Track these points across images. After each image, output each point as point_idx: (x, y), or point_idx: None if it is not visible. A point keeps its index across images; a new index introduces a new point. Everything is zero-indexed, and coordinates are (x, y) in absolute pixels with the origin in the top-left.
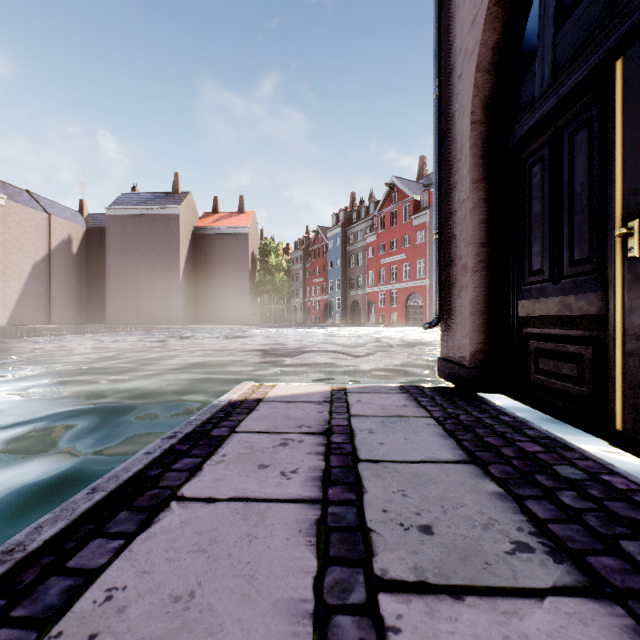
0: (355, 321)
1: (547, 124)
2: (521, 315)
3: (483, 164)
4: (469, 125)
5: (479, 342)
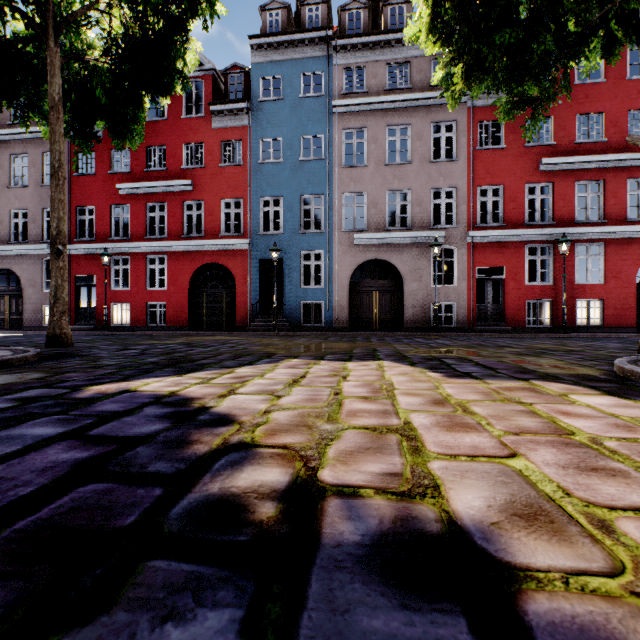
0: None
1: None
2: None
3: None
4: None
5: None
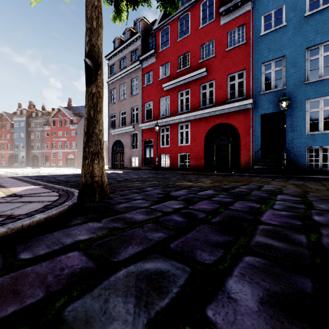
0: (35, 164)
1: (116, 153)
2: (115, 163)
3: (112, 153)
4: (111, 150)
5: (112, 165)
